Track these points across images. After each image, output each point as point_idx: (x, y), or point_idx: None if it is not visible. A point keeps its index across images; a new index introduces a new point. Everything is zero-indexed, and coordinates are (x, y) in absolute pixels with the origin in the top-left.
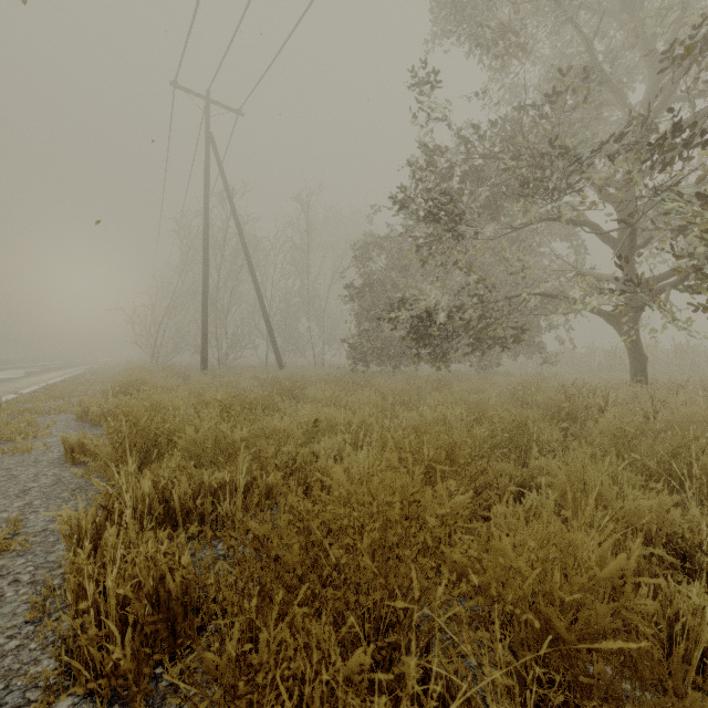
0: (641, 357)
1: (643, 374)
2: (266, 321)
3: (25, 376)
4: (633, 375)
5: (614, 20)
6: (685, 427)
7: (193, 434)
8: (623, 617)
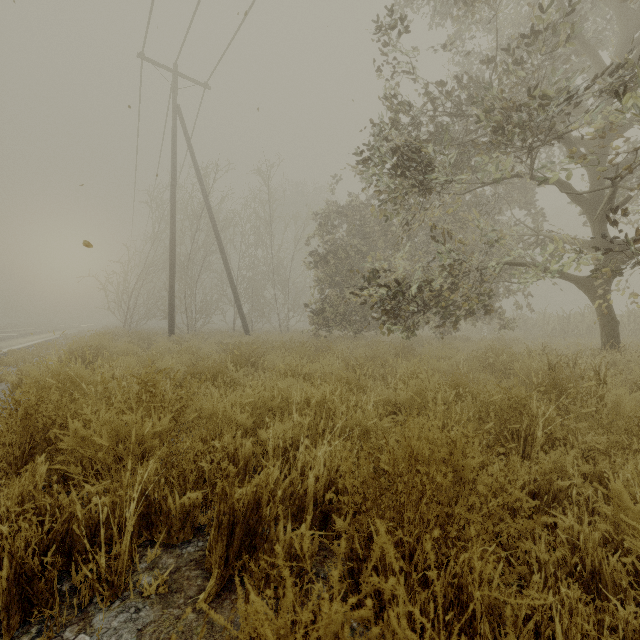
0: (613, 322)
1: (615, 340)
2: (232, 288)
3: None
4: (604, 341)
5: None
6: None
7: (80, 430)
8: None
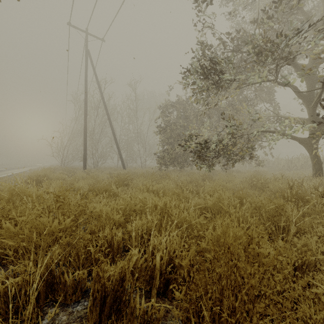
0: (319, 162)
1: (320, 171)
2: (116, 145)
3: None
4: (314, 172)
5: None
6: None
7: (10, 228)
8: None
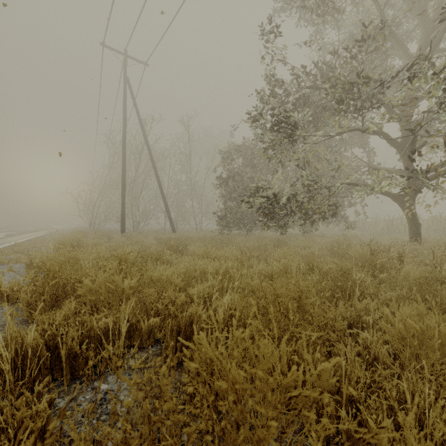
0: (416, 224)
1: (418, 235)
2: (164, 201)
3: (4, 237)
4: (411, 236)
5: None
6: None
7: (89, 284)
8: None
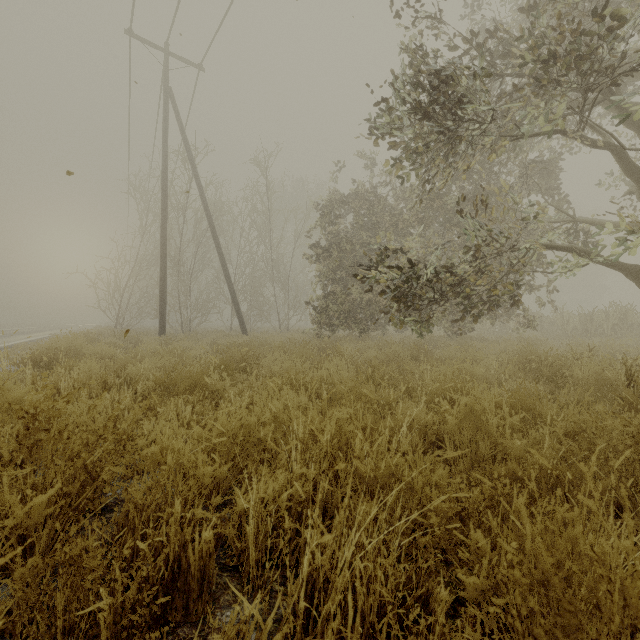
0: None
1: None
2: (228, 284)
3: None
4: None
5: None
6: None
7: None
8: None
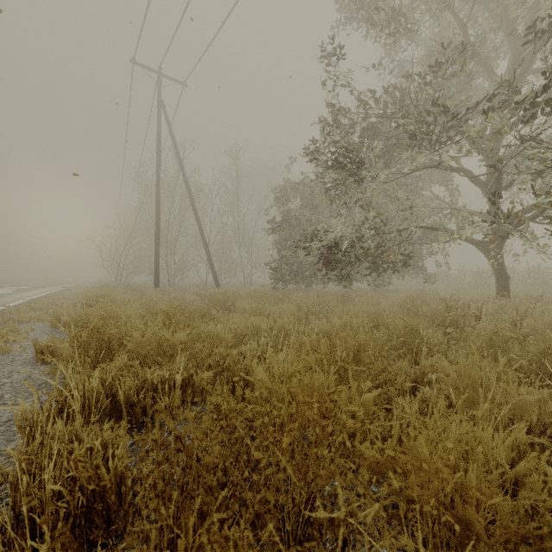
0: (504, 277)
1: (506, 290)
2: (205, 249)
3: (15, 292)
4: (498, 291)
5: (482, 9)
6: (547, 332)
7: (139, 338)
8: (546, 522)
